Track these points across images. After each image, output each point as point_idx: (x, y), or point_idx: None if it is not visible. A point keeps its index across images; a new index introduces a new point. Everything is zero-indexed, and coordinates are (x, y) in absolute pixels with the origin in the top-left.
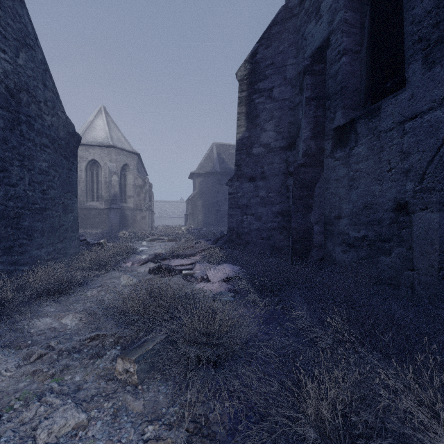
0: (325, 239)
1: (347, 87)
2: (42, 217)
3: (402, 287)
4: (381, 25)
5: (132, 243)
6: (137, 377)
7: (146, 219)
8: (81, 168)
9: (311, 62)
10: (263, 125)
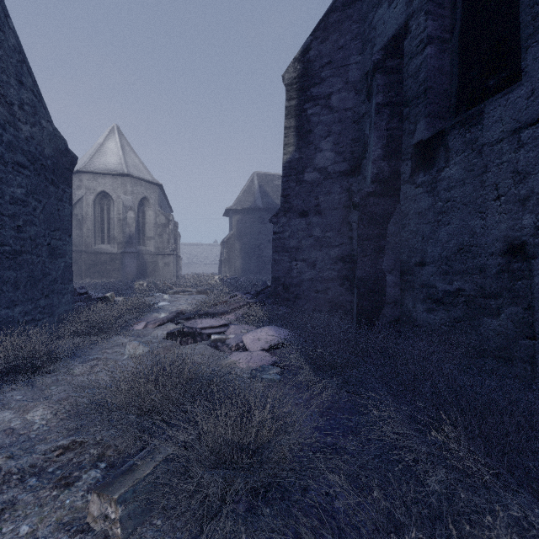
0: (401, 293)
1: (433, 88)
2: (16, 263)
3: (517, 362)
4: (481, 1)
5: (151, 297)
6: (121, 529)
7: (170, 266)
8: (88, 202)
9: (384, 56)
10: (319, 144)
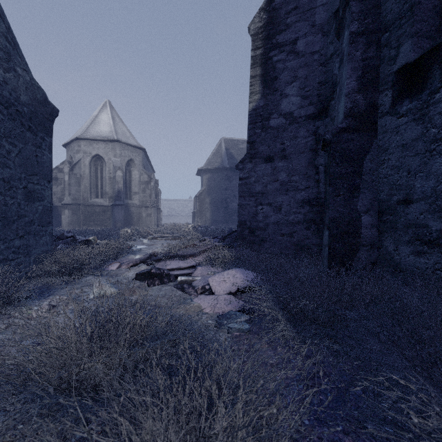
0: (379, 235)
1: (421, 4)
2: None
3: None
4: None
5: (132, 241)
6: None
7: (152, 216)
8: (85, 164)
9: None
10: (284, 89)
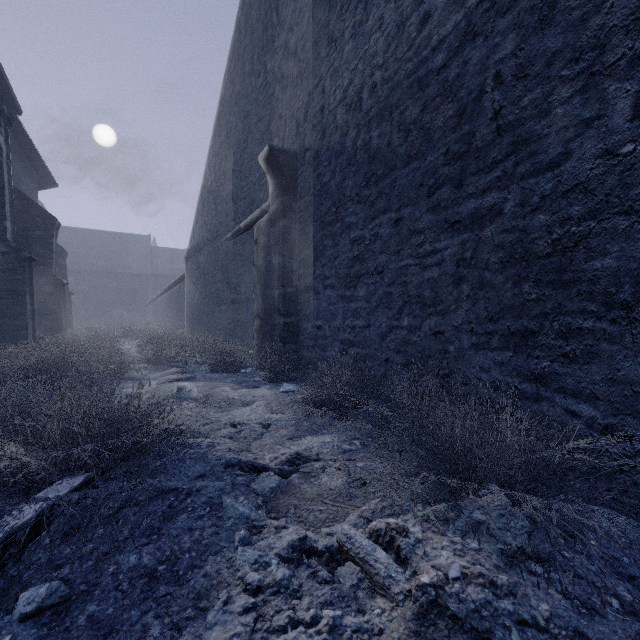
0: None
1: None
2: None
3: None
4: None
5: None
6: None
7: None
8: None
9: None
10: None
